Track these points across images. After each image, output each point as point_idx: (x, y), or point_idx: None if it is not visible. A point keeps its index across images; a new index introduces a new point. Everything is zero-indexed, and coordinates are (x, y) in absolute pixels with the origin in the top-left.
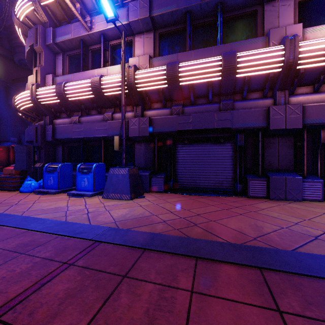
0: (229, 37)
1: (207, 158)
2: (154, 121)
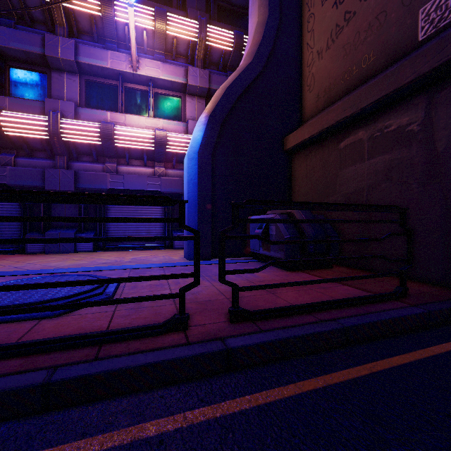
0: (19, 87)
1: None
2: None
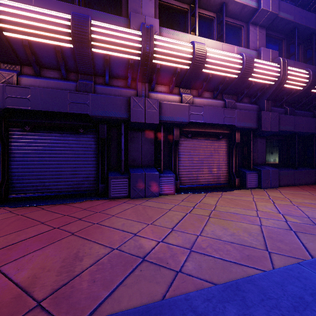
0: (92, 6)
1: (62, 152)
2: None
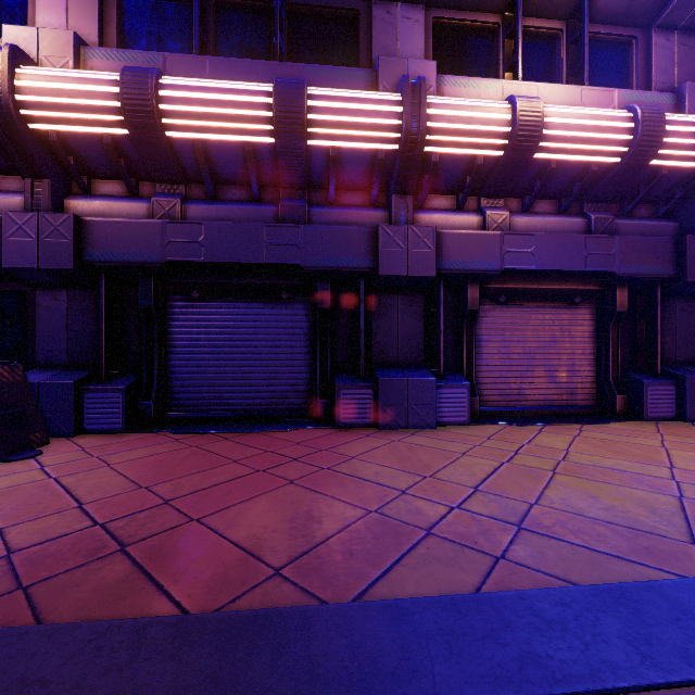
0: (303, 55)
1: (251, 338)
2: (94, 228)
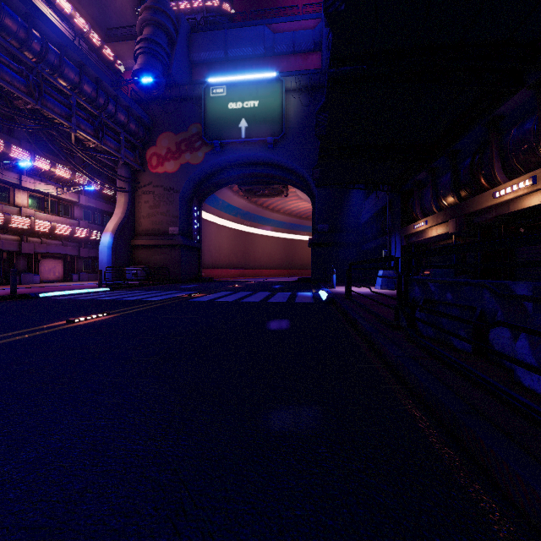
0: None
1: None
2: None
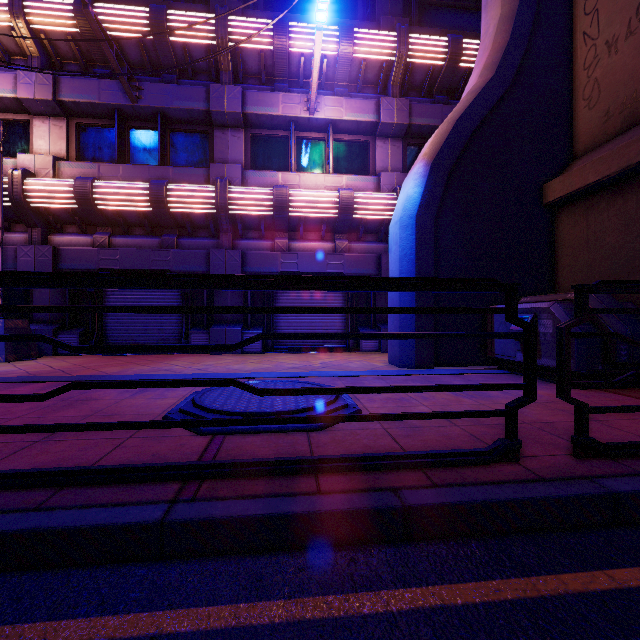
0: (179, 154)
1: None
2: (63, 252)
